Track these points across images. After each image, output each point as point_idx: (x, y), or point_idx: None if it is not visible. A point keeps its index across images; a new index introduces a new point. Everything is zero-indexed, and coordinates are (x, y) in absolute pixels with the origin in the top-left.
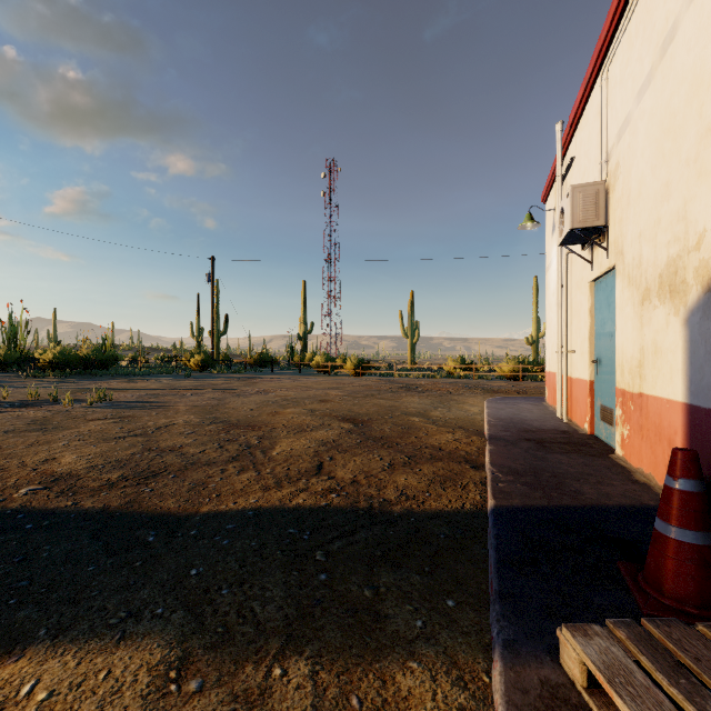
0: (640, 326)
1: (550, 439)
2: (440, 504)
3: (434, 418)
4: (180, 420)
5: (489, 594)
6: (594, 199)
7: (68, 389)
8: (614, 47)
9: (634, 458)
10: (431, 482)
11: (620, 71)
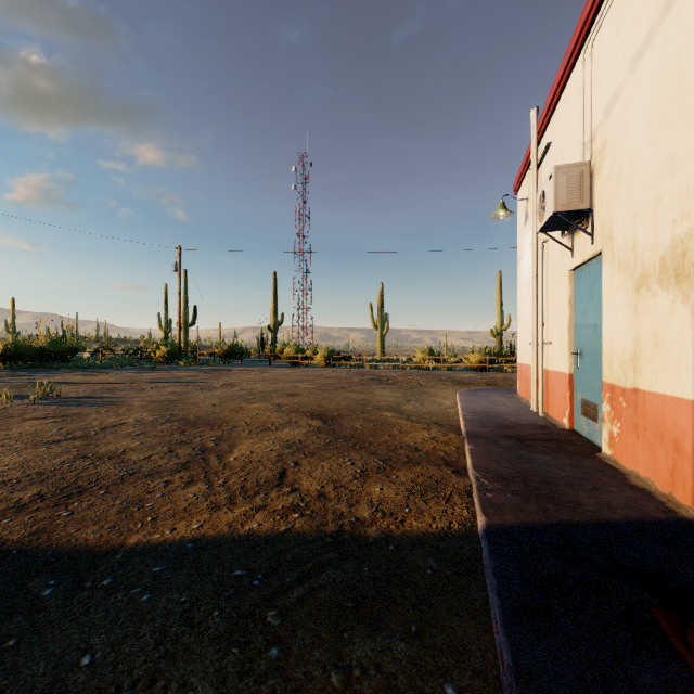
0: (634, 315)
1: (530, 436)
2: (423, 524)
3: (408, 412)
4: (131, 418)
5: (499, 670)
6: (579, 181)
7: (15, 383)
8: (601, 18)
9: (627, 459)
10: (410, 493)
11: (608, 42)
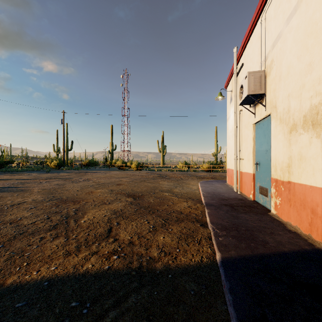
0: (289, 144)
1: (236, 204)
2: (187, 259)
3: (176, 193)
4: (29, 199)
5: None
6: (259, 79)
7: None
8: None
9: (284, 216)
10: (179, 240)
11: (274, 11)
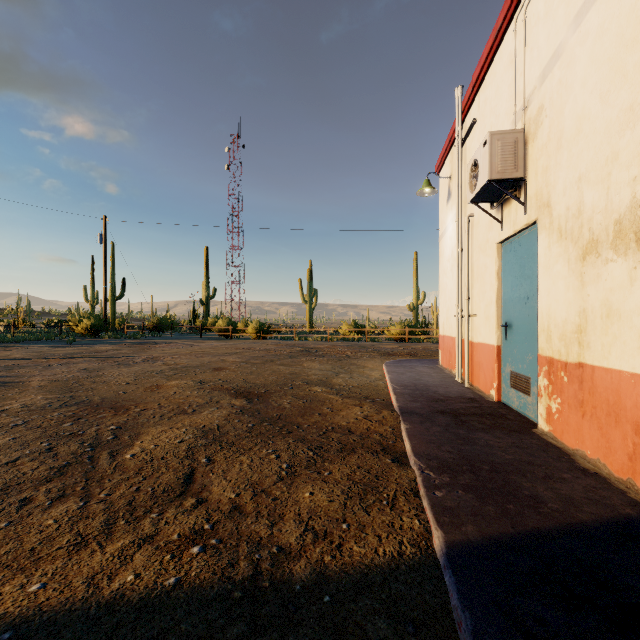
0: (580, 284)
1: (463, 410)
2: (366, 550)
3: (338, 386)
4: (16, 404)
5: None
6: (513, 148)
7: None
8: None
9: (570, 437)
10: (347, 498)
11: (545, 3)
